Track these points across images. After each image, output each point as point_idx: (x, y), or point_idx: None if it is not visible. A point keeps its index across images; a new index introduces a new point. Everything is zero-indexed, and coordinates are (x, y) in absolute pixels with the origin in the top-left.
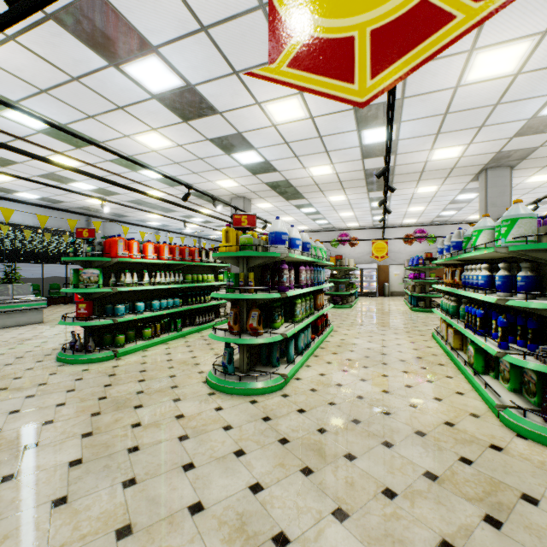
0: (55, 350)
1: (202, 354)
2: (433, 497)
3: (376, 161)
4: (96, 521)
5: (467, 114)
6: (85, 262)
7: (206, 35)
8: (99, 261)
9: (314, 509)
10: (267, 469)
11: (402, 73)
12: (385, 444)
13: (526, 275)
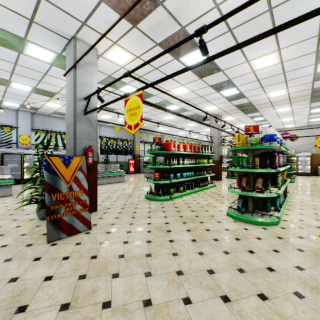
0: (141, 194)
1: (213, 202)
2: None
3: None
4: (223, 264)
5: None
6: (156, 153)
7: (230, 33)
8: (163, 153)
9: None
10: (299, 261)
11: None
12: None
13: None
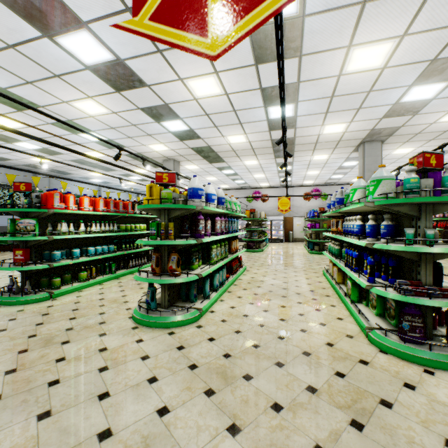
0: None
1: (132, 293)
2: (312, 408)
3: (280, 133)
4: None
5: (348, 98)
6: (23, 213)
7: (131, 15)
8: (36, 212)
9: (212, 427)
10: (175, 393)
11: (249, 29)
12: (277, 365)
13: (387, 224)
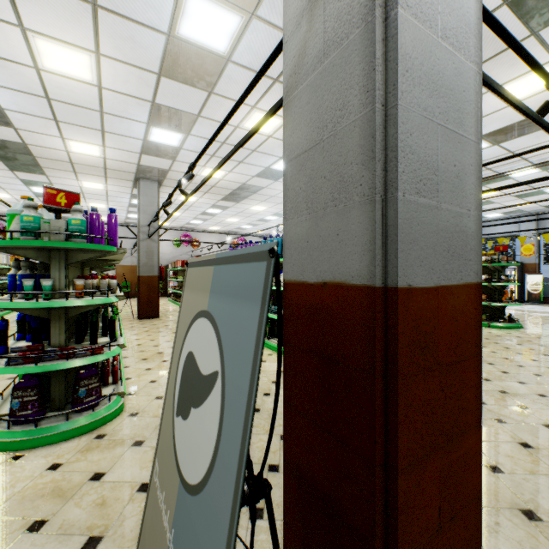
0: None
1: None
2: None
3: None
4: None
5: (78, 111)
6: None
7: None
8: None
9: None
10: None
11: None
12: None
13: (22, 274)
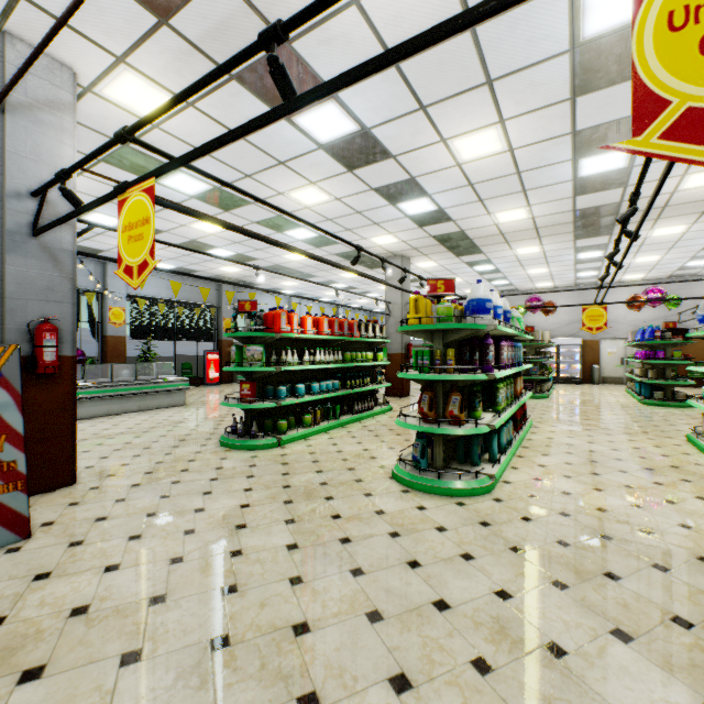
0: (213, 435)
1: (373, 446)
2: None
3: (594, 198)
4: (341, 603)
5: None
6: (247, 338)
7: (396, 70)
8: (262, 337)
9: (585, 625)
10: (508, 577)
11: None
12: (656, 567)
13: None
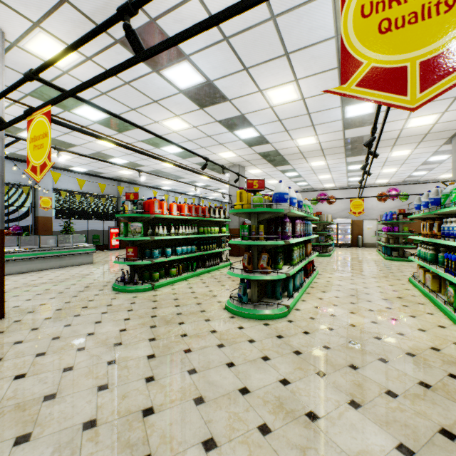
0: (109, 283)
1: (216, 289)
2: (429, 399)
3: (355, 131)
4: (178, 393)
5: None
6: (131, 218)
7: (227, 43)
8: (141, 217)
9: (333, 399)
10: (289, 370)
11: (444, 89)
12: (381, 360)
13: None
